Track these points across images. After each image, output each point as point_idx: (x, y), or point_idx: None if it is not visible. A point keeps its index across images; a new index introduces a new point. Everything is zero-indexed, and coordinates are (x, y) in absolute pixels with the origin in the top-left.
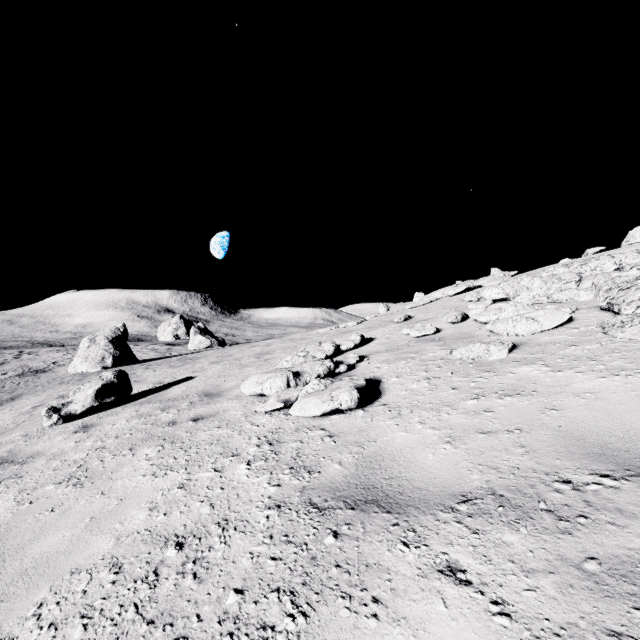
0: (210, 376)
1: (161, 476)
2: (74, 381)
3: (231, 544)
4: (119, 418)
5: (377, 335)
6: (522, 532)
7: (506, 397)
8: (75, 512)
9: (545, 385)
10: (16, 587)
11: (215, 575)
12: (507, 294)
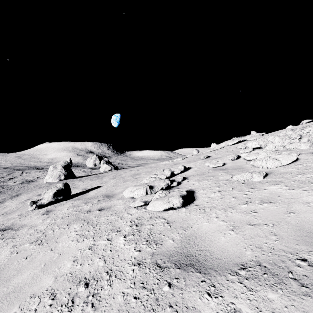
0: (109, 186)
1: (81, 241)
2: (46, 187)
3: (113, 286)
4: (64, 207)
5: (192, 166)
6: (279, 292)
7: (263, 204)
8: (37, 260)
9: (285, 197)
10: (3, 303)
11: (103, 305)
12: (260, 145)
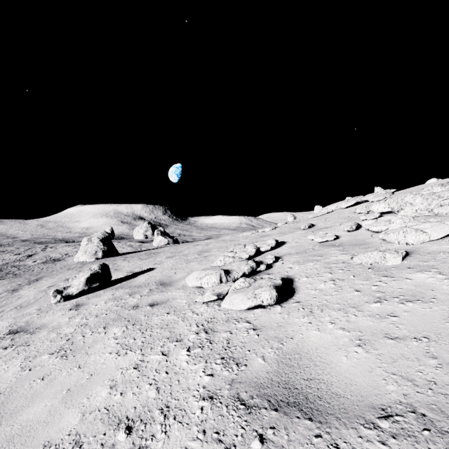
0: (165, 268)
1: (122, 355)
2: (77, 268)
3: (170, 435)
4: (100, 300)
5: (288, 239)
6: None
7: (407, 302)
8: (57, 383)
9: (443, 293)
10: None
11: None
12: (392, 208)
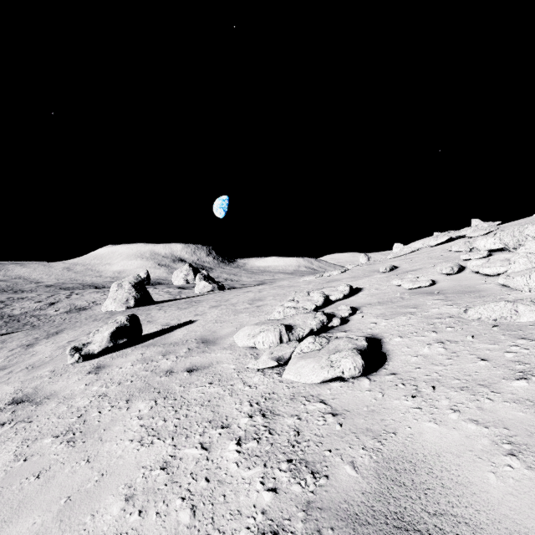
0: (208, 321)
1: (147, 445)
2: (104, 319)
3: None
4: (126, 361)
5: (364, 285)
6: None
7: None
8: (56, 484)
9: None
10: None
11: None
12: (506, 244)
